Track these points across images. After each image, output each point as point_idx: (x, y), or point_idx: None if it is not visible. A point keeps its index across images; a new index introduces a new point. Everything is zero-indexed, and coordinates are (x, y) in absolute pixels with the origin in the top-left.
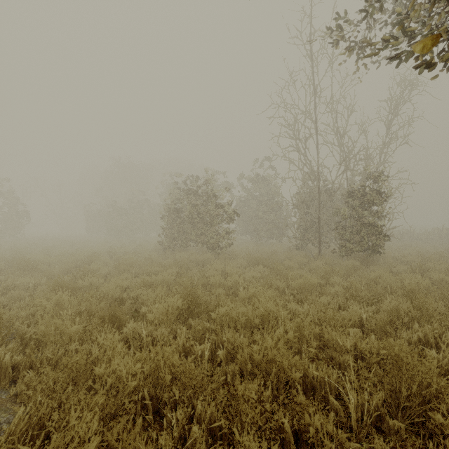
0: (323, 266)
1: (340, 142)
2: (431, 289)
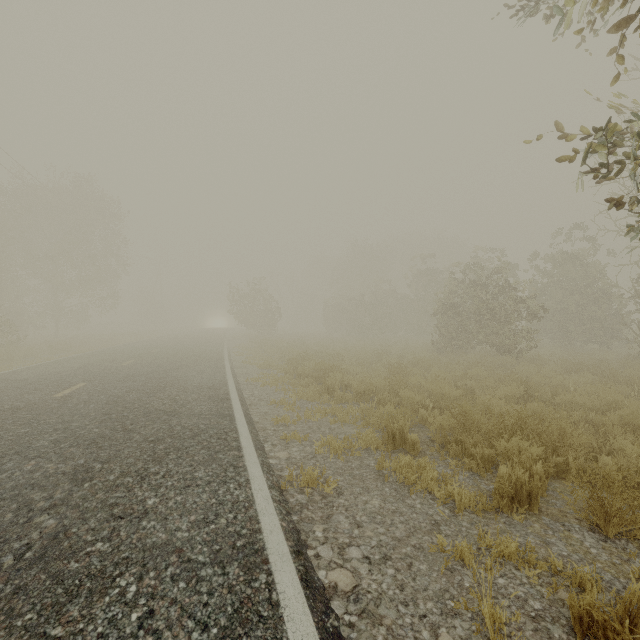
0: None
1: None
2: None
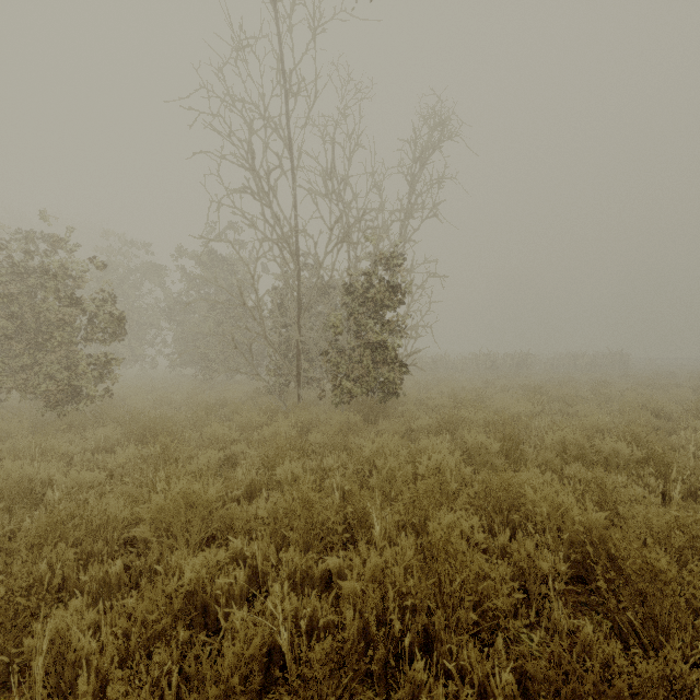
0: (288, 431)
1: (337, 195)
2: (463, 474)
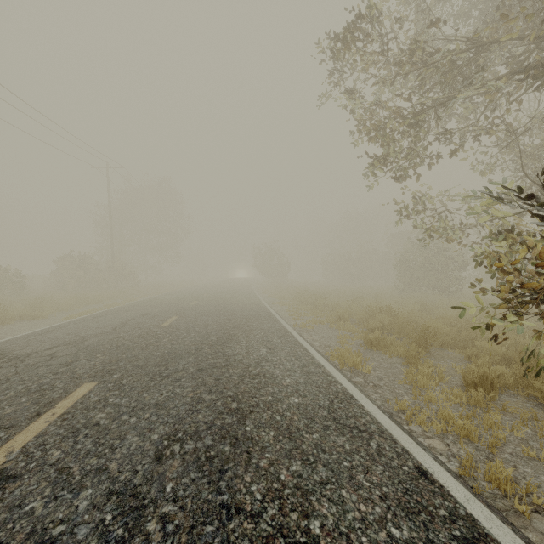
0: None
1: None
2: None
